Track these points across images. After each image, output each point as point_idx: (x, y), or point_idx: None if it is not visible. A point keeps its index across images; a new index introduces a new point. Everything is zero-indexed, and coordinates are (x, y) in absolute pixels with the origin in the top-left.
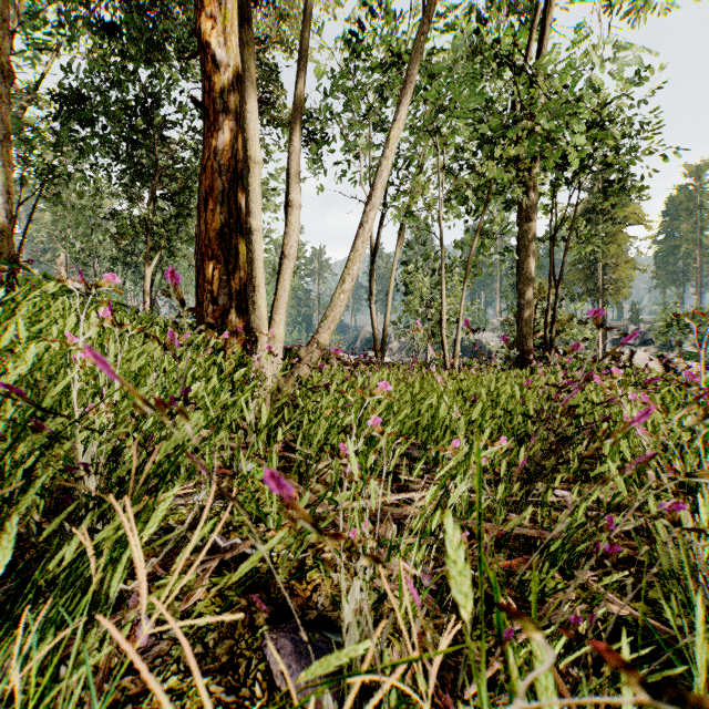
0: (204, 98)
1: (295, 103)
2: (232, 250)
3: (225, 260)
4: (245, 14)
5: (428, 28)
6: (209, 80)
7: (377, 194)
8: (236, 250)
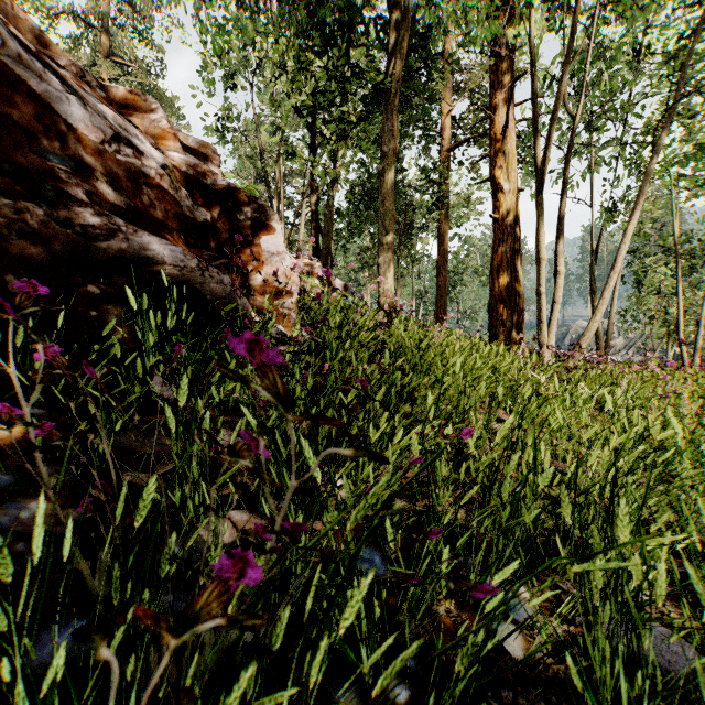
0: (494, 211)
1: (559, 215)
2: (512, 296)
3: (509, 302)
4: (539, 191)
5: (655, 159)
6: (499, 202)
7: (617, 265)
8: (514, 295)
